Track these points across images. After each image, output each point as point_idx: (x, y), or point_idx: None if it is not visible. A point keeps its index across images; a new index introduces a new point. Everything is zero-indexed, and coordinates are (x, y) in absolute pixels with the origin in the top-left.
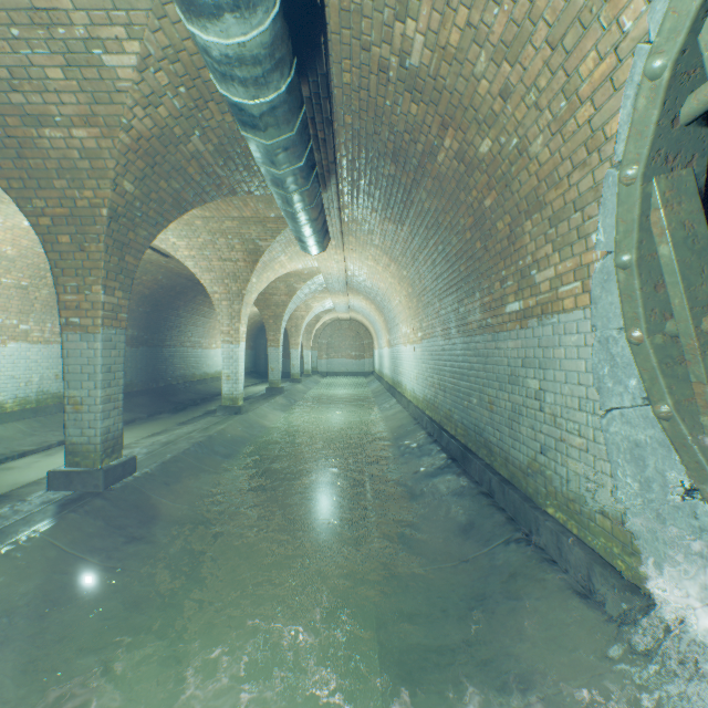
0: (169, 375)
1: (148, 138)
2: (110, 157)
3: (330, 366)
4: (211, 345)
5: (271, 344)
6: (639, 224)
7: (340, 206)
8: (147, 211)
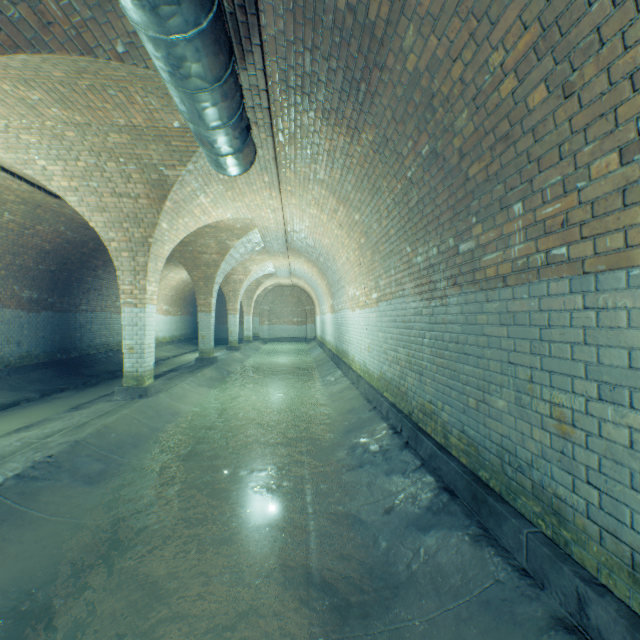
0: (86, 344)
1: None
2: None
3: (272, 332)
4: None
5: (202, 309)
6: None
7: (270, 108)
8: None
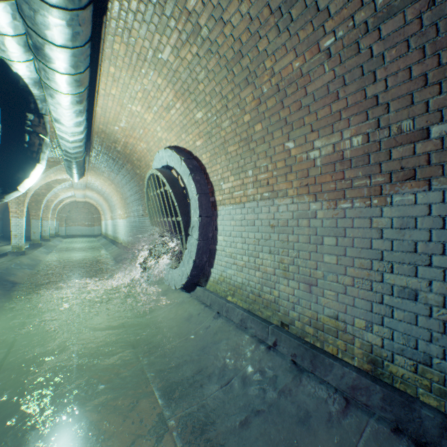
0: None
1: None
2: None
3: (69, 231)
4: None
5: (34, 217)
6: (148, 206)
7: (89, 162)
8: None
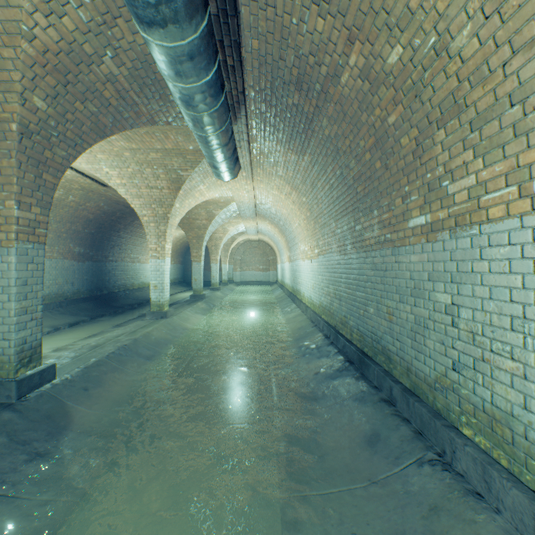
0: (112, 284)
1: (56, 53)
2: (14, 68)
3: (243, 277)
4: (148, 260)
5: (194, 259)
6: None
7: (249, 139)
8: (64, 132)
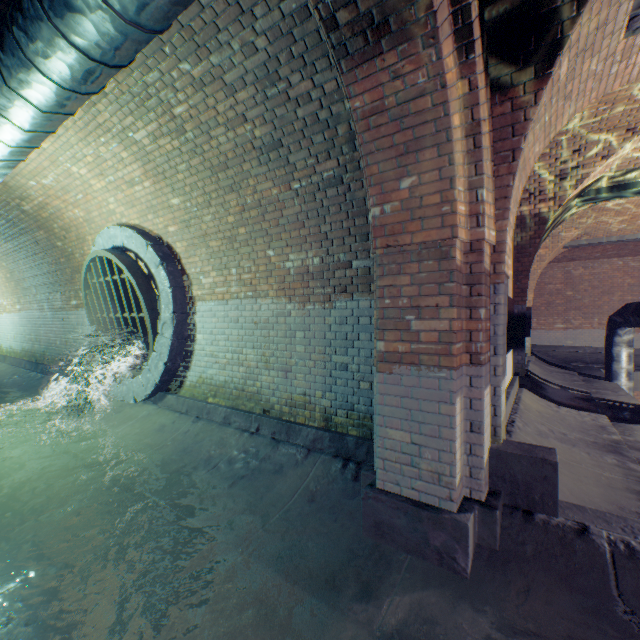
0: None
1: None
2: None
3: None
4: None
5: None
6: (86, 297)
7: None
8: None
